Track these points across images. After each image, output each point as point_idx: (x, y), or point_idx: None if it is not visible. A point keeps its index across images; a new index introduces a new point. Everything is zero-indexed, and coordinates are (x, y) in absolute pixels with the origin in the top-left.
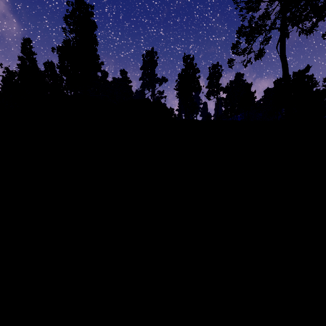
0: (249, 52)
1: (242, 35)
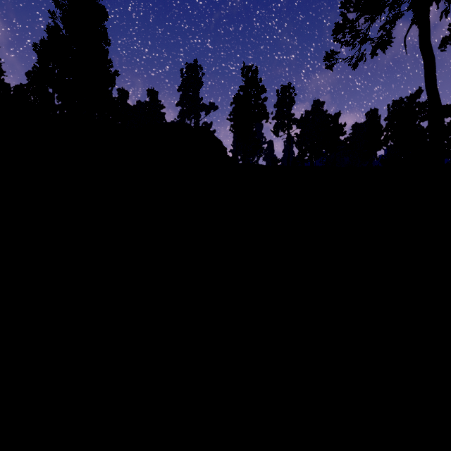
0: (364, 39)
1: (350, 11)
